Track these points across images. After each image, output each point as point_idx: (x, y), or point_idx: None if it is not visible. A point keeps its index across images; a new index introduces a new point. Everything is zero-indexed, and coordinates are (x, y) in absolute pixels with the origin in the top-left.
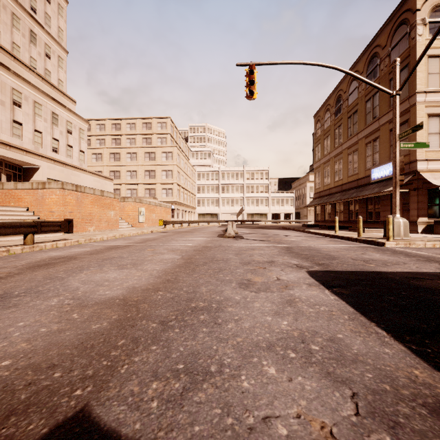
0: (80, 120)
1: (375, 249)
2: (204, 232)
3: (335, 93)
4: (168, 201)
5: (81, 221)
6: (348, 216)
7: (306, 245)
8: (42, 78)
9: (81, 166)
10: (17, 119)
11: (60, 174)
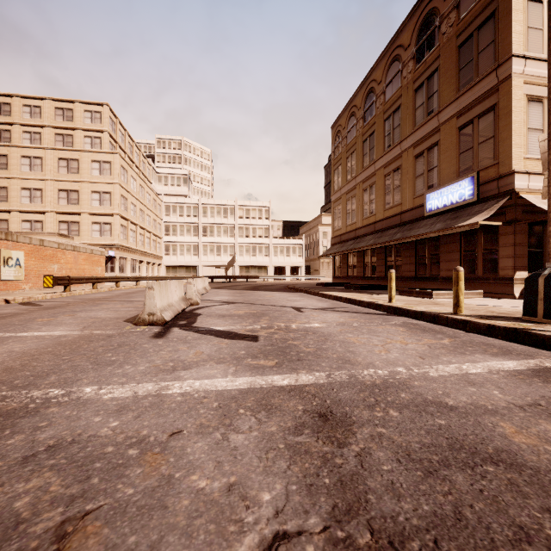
0: None
1: None
2: (130, 302)
3: (363, 88)
4: (104, 244)
5: None
6: (384, 269)
7: (384, 374)
8: None
9: None
10: None
11: None
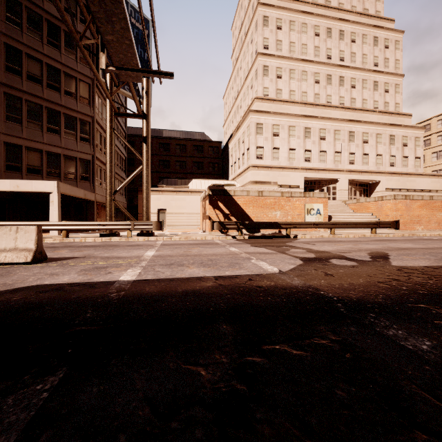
0: (415, 130)
1: None
2: None
3: None
4: None
5: (409, 221)
6: None
7: None
8: (382, 112)
9: (416, 171)
10: (365, 152)
11: (396, 183)
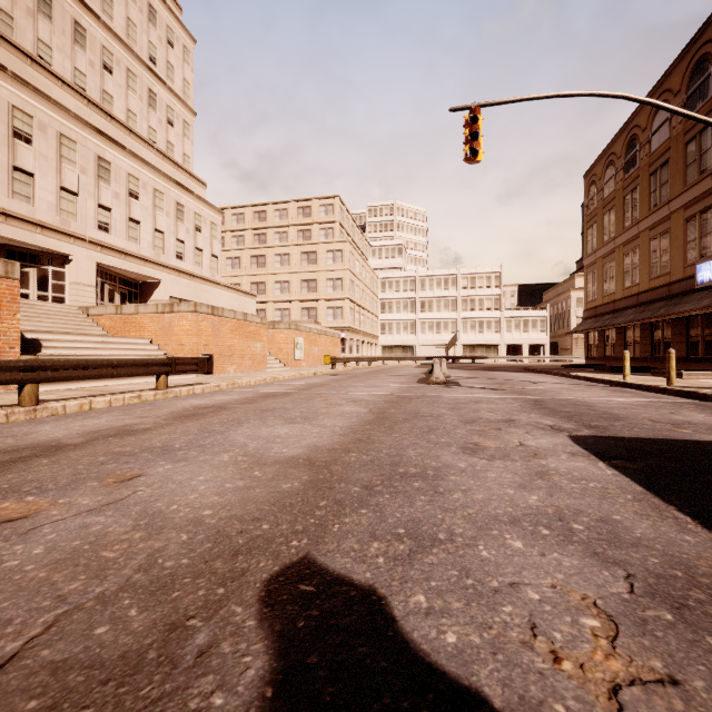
0: (211, 211)
1: (697, 406)
2: (395, 375)
3: (624, 133)
4: (337, 327)
5: (218, 357)
6: (650, 349)
7: (568, 398)
8: (164, 154)
9: (213, 277)
10: (134, 216)
11: (186, 290)
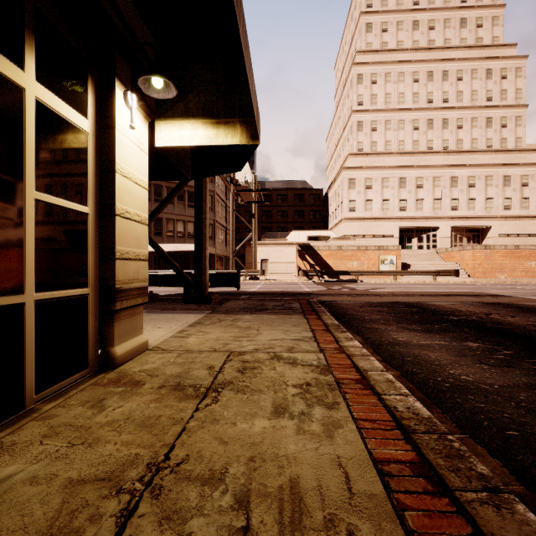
0: None
1: None
2: None
3: None
4: None
5: (490, 270)
6: None
7: None
8: (496, 150)
9: None
10: (471, 197)
11: (512, 228)
